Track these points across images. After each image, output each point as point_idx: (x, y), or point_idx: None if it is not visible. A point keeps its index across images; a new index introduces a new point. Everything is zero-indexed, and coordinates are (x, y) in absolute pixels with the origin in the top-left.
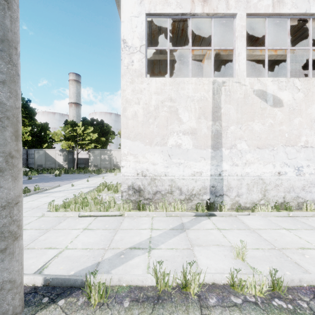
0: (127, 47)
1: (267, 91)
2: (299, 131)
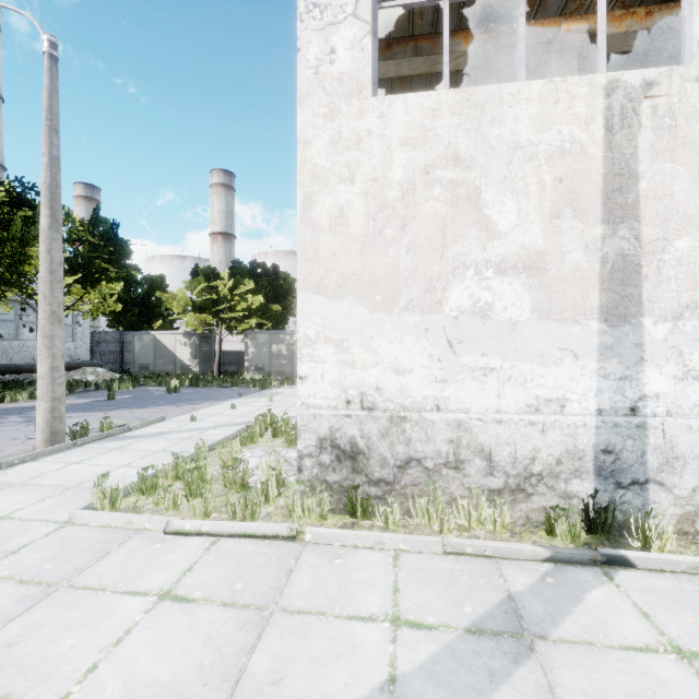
0: (316, 8)
1: None
2: None
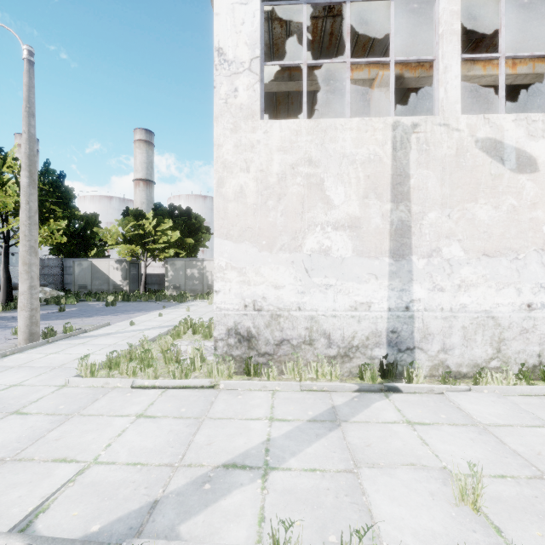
0: (226, 63)
1: (504, 142)
2: None
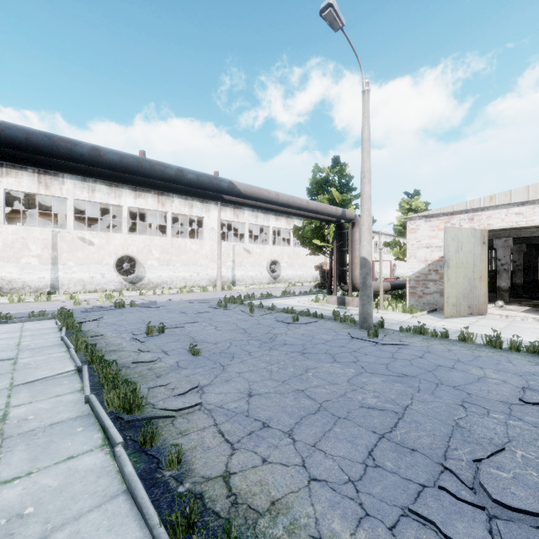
0: None
1: (86, 238)
2: (104, 257)
